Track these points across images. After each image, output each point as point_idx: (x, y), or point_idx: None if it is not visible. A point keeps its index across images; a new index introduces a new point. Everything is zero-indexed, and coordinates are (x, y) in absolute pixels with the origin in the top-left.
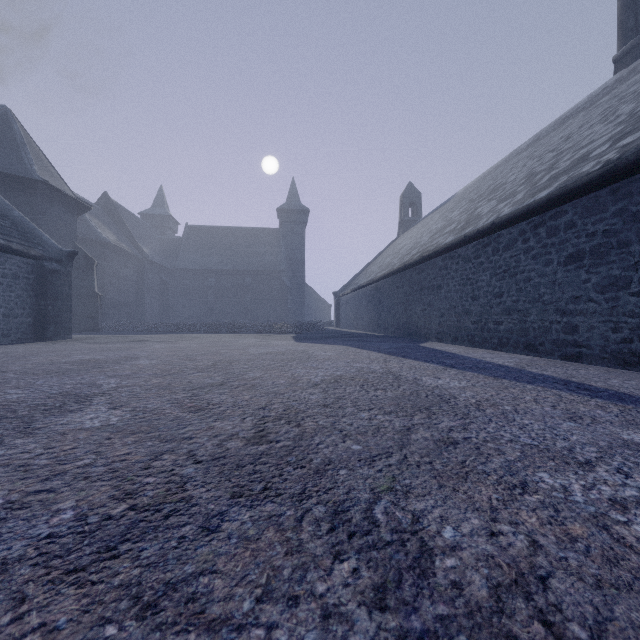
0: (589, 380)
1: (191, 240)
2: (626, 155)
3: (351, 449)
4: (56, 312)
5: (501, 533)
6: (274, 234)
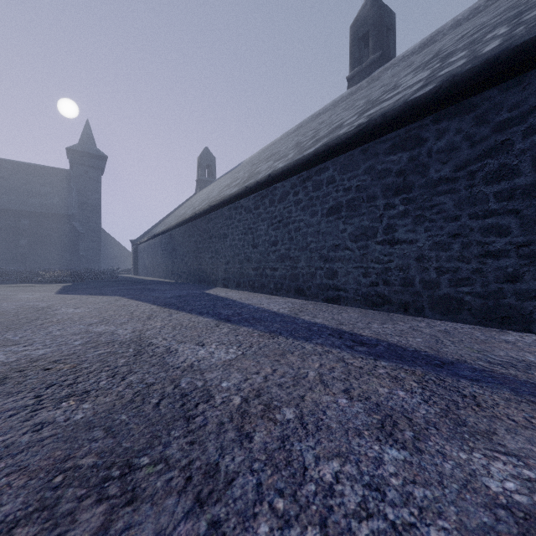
0: (356, 327)
1: None
2: (375, 117)
3: None
4: None
5: None
6: (63, 175)
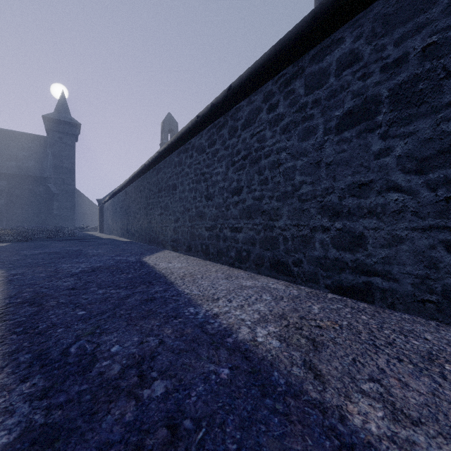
0: None
1: None
2: None
3: None
4: None
5: None
6: (40, 141)
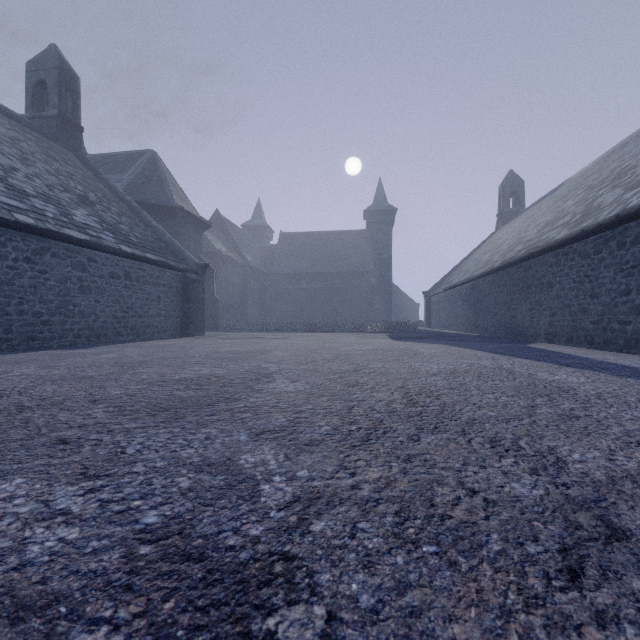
0: None
1: (285, 246)
2: None
3: (488, 414)
4: (195, 313)
5: (617, 460)
6: (361, 236)
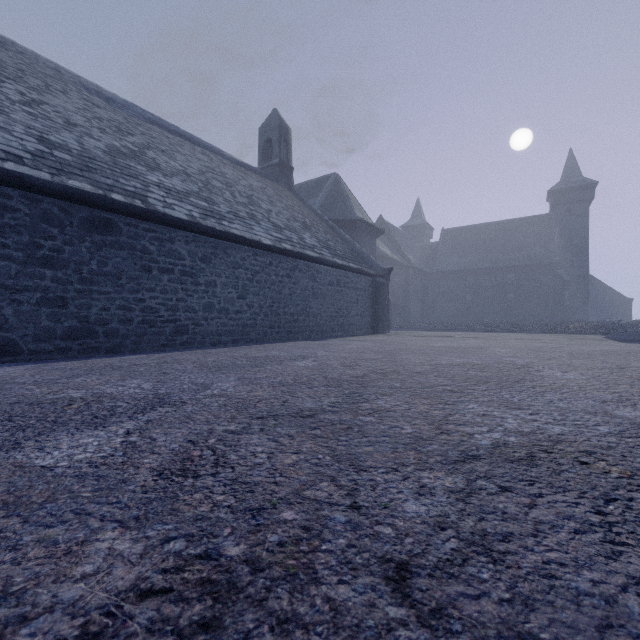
0: None
1: (447, 243)
2: None
3: None
4: (382, 313)
5: None
6: (543, 221)
